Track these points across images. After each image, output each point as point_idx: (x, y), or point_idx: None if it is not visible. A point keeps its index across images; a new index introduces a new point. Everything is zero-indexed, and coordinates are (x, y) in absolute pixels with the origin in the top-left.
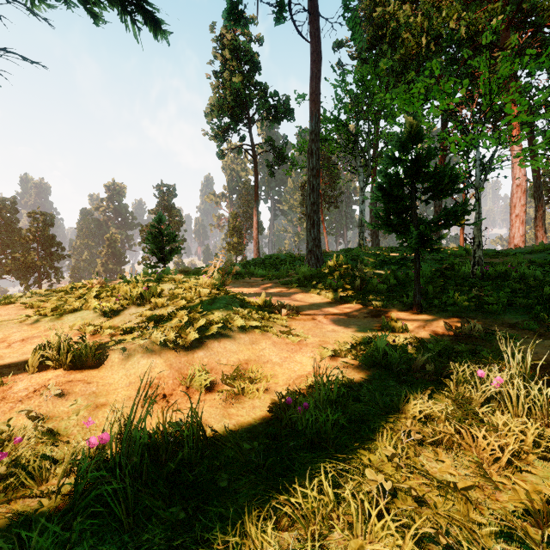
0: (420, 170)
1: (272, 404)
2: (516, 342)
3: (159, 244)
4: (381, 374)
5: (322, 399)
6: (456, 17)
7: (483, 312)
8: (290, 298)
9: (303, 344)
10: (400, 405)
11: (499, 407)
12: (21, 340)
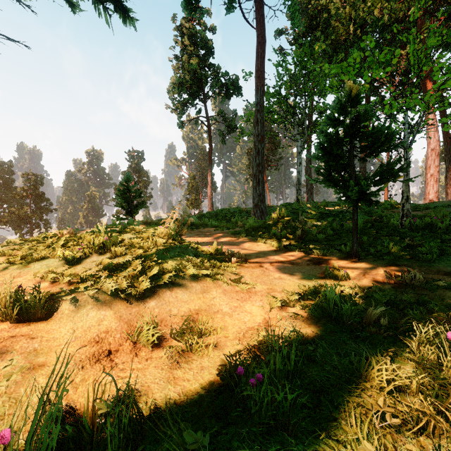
0: (359, 129)
1: (222, 368)
2: None
3: (127, 199)
4: (333, 327)
5: (278, 367)
6: (380, 6)
7: (417, 260)
8: (239, 246)
9: (252, 292)
10: (362, 369)
11: None
12: None
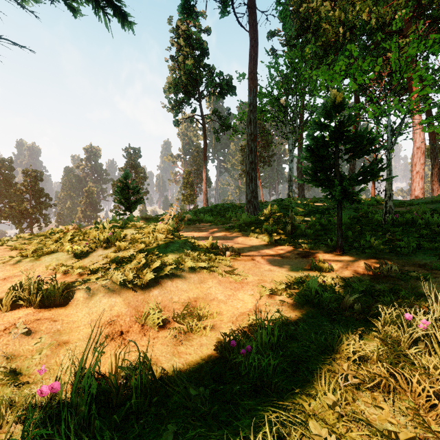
0: (343, 134)
1: (218, 343)
2: (429, 281)
3: (126, 195)
4: (314, 312)
5: (264, 341)
6: (368, 11)
7: (396, 254)
8: (233, 241)
9: (244, 282)
10: (334, 344)
11: (426, 348)
12: (3, 279)
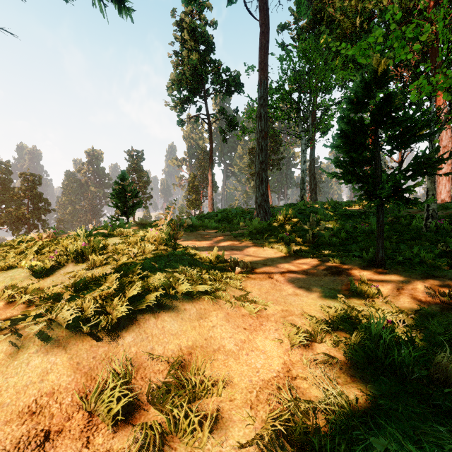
0: (388, 114)
1: None
2: None
3: (123, 199)
4: (390, 384)
5: None
6: None
7: None
8: (243, 252)
9: (263, 316)
10: None
11: None
12: None
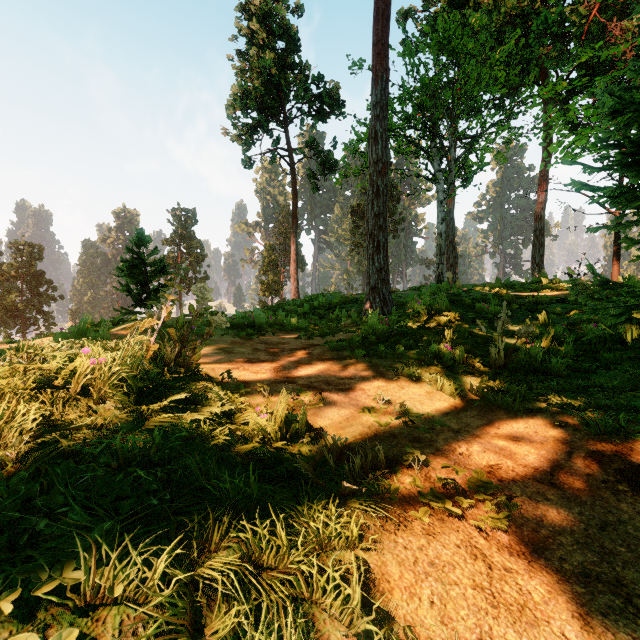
0: None
1: None
2: None
3: (142, 278)
4: None
5: None
6: None
7: None
8: (354, 392)
9: None
10: None
11: None
12: None
